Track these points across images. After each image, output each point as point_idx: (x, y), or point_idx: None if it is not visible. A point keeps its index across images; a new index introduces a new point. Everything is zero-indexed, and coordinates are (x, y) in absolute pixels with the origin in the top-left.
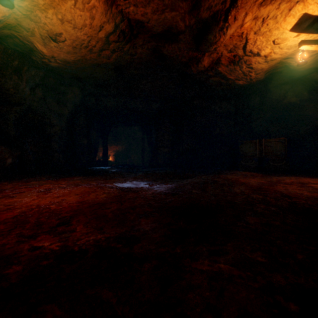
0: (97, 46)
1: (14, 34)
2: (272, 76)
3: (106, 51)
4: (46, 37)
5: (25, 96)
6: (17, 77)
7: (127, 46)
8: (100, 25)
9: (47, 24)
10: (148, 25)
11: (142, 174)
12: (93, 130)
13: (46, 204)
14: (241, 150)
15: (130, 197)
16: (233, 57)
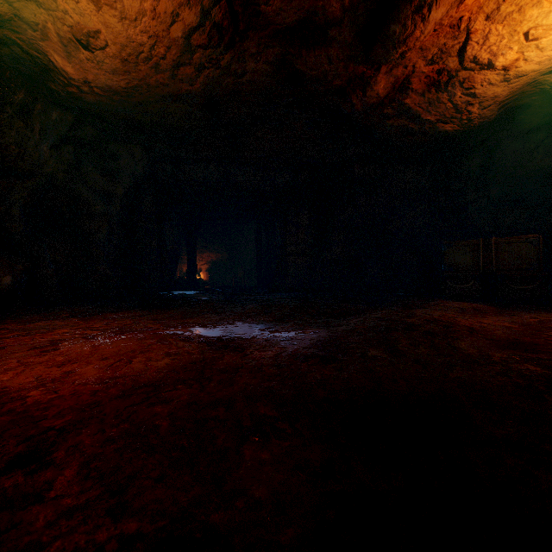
0: (169, 57)
1: (10, 36)
2: (510, 114)
3: (186, 67)
4: (70, 40)
5: (41, 161)
6: (22, 124)
7: (227, 58)
8: (173, 11)
9: (70, 13)
10: (267, 10)
11: (256, 307)
12: (169, 224)
13: (23, 387)
14: (447, 259)
15: (224, 366)
16: (437, 74)
